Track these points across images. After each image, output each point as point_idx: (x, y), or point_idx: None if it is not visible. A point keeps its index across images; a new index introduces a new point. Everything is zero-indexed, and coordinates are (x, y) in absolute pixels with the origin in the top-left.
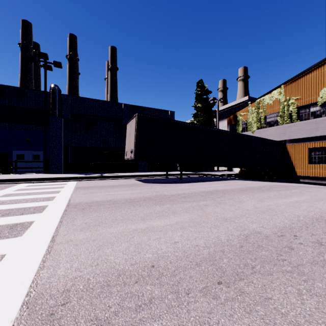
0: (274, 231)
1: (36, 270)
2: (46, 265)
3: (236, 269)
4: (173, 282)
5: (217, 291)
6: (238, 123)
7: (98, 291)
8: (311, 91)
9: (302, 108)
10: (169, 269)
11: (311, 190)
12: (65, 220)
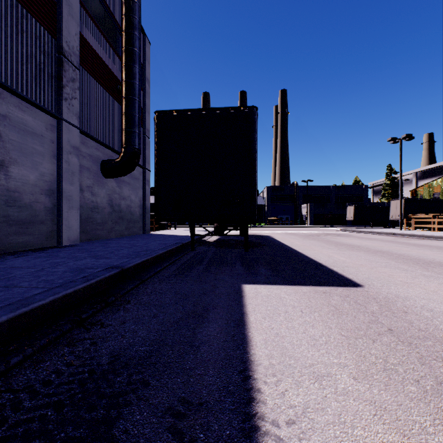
0: None
1: None
2: None
3: None
4: None
5: None
6: (417, 195)
7: None
8: None
9: None
10: None
11: None
12: None
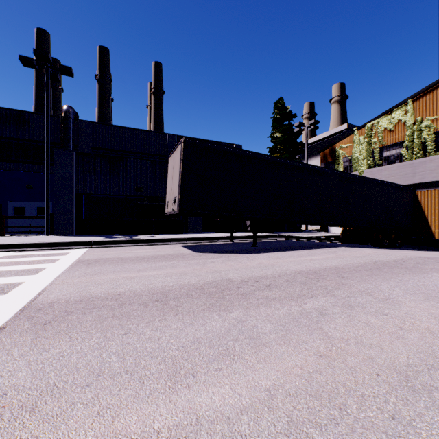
0: None
1: None
2: None
3: None
4: None
5: None
6: (337, 159)
7: None
8: None
9: None
10: None
11: None
12: None
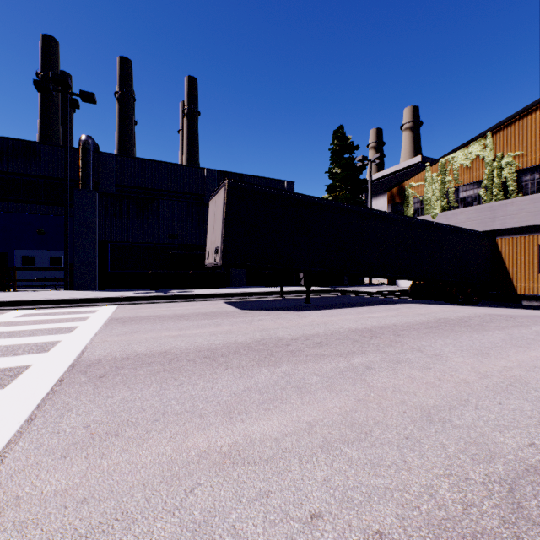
0: None
1: None
2: None
3: None
4: None
5: None
6: (406, 200)
7: None
8: None
9: (526, 172)
10: None
11: None
12: (43, 413)
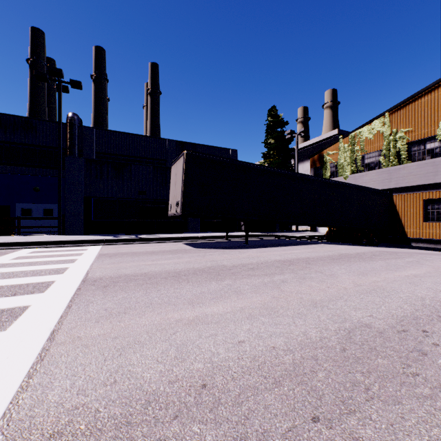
0: (390, 322)
1: (15, 392)
2: (32, 382)
3: (339, 392)
4: (237, 417)
5: (313, 436)
6: (324, 165)
7: (109, 435)
8: (428, 120)
9: (414, 144)
10: (231, 391)
11: (433, 258)
12: (76, 304)
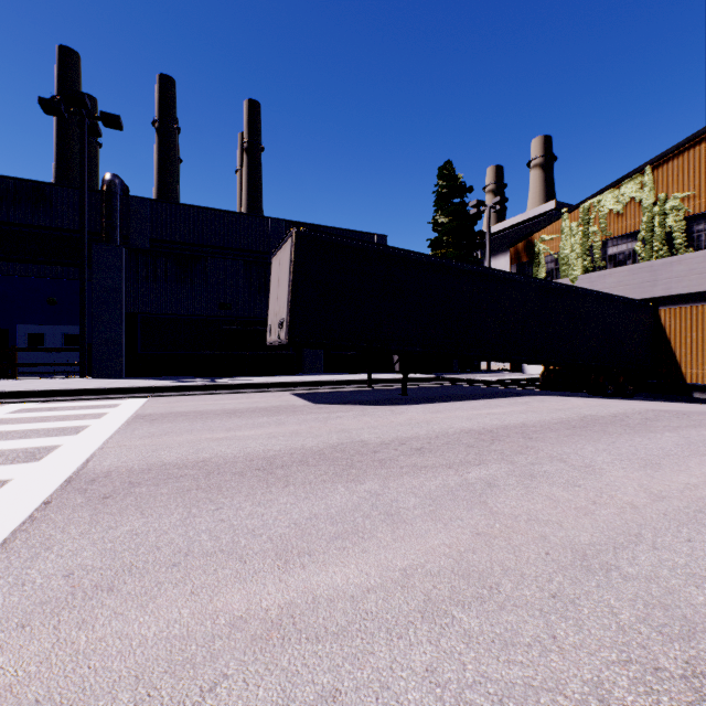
0: None
1: None
2: None
3: None
4: None
5: None
6: (536, 259)
7: None
8: None
9: (699, 219)
10: None
11: None
12: (8, 554)
